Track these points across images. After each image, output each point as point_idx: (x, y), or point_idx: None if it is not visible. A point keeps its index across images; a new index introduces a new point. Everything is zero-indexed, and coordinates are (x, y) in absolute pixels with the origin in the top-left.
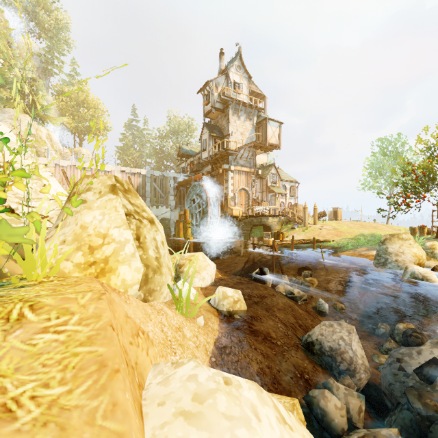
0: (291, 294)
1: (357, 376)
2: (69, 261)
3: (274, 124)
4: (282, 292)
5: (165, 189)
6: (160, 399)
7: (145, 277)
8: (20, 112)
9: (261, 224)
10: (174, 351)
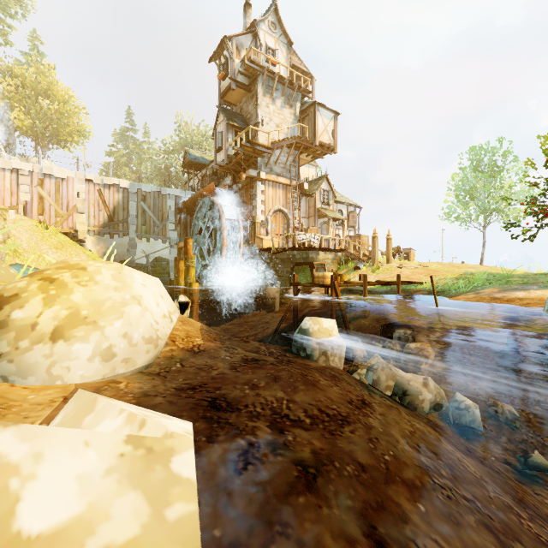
0: (410, 393)
1: None
2: None
3: (326, 114)
4: (385, 389)
5: (161, 213)
6: None
7: None
8: None
9: (308, 263)
10: None
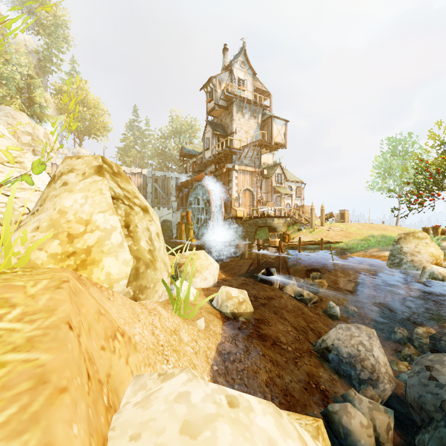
0: (300, 296)
1: (381, 387)
2: (43, 251)
3: (279, 123)
4: (290, 294)
5: (166, 190)
6: (134, 429)
7: (135, 271)
8: (16, 110)
9: (267, 226)
10: (167, 358)
